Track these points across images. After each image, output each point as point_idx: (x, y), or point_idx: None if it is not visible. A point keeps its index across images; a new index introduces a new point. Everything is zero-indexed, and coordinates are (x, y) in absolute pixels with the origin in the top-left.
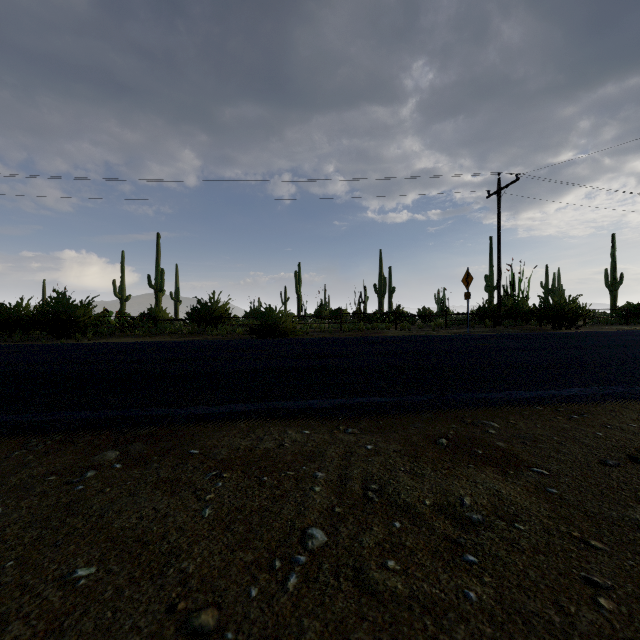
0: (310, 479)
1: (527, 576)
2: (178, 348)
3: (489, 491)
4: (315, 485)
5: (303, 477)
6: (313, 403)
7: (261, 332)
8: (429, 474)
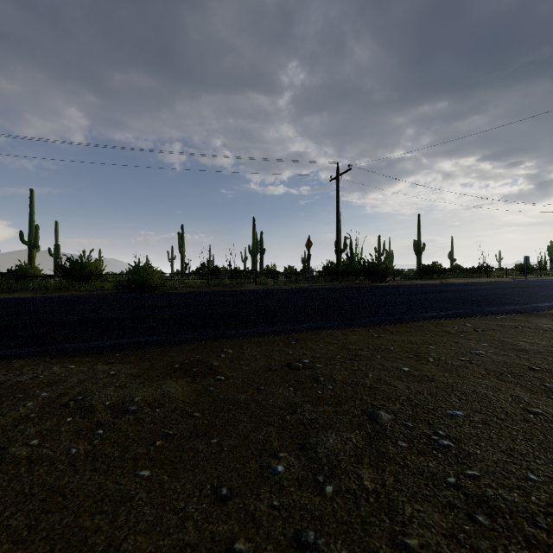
0: (31, 398)
1: (127, 436)
2: (26, 303)
3: (162, 392)
4: (30, 401)
5: (27, 397)
6: (93, 344)
7: (129, 287)
8: (133, 386)
